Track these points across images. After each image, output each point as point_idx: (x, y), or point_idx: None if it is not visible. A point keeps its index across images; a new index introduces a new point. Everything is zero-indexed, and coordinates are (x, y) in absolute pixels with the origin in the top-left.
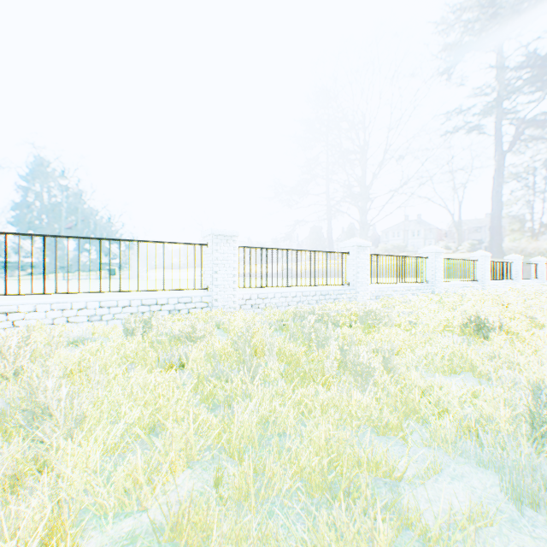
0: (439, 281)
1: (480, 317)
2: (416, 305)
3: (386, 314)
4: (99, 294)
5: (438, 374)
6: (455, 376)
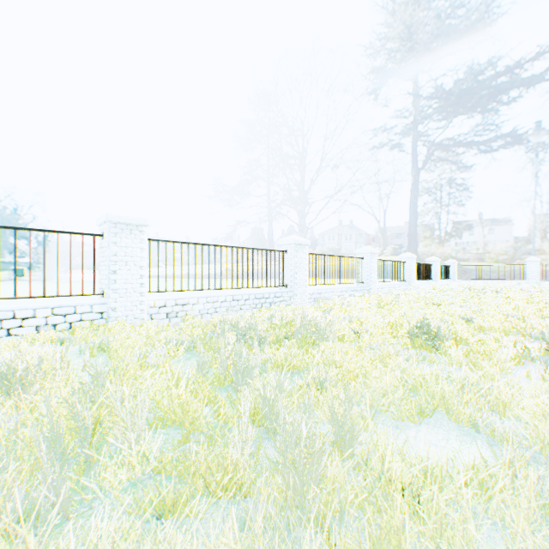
0: (374, 282)
1: (430, 324)
2: (356, 308)
3: (328, 322)
4: None
5: (405, 420)
6: (426, 421)
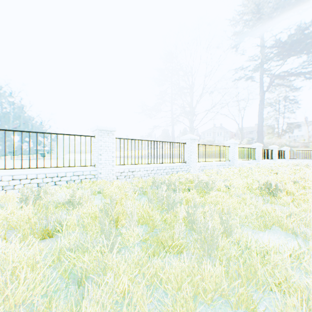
0: (236, 160)
1: (271, 183)
2: (226, 175)
3: (212, 181)
4: (26, 169)
5: (257, 229)
6: (268, 230)
